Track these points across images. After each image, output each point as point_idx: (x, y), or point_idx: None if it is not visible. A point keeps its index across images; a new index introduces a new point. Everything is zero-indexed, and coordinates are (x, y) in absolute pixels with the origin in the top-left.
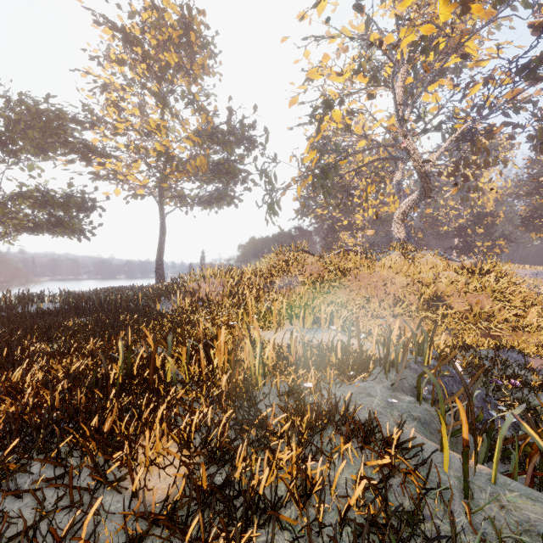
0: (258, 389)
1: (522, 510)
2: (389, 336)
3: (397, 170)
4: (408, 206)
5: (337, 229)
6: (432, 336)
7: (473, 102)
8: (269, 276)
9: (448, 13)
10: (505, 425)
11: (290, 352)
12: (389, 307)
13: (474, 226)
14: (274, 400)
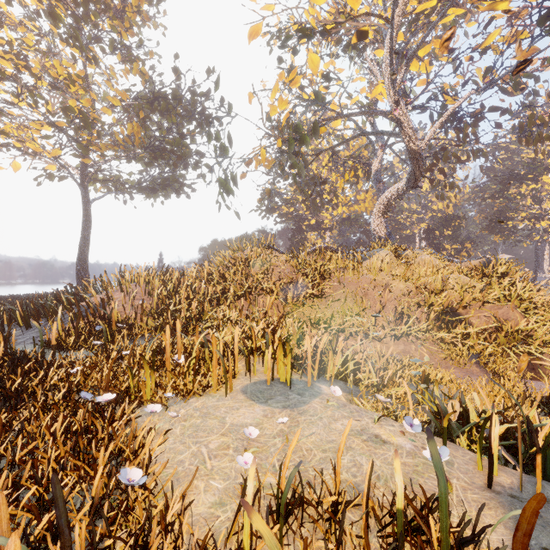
0: None
1: None
2: None
3: (375, 158)
4: (391, 198)
5: (304, 229)
6: None
7: (463, 78)
8: (221, 280)
9: None
10: None
11: None
12: (388, 324)
13: (442, 228)
14: None
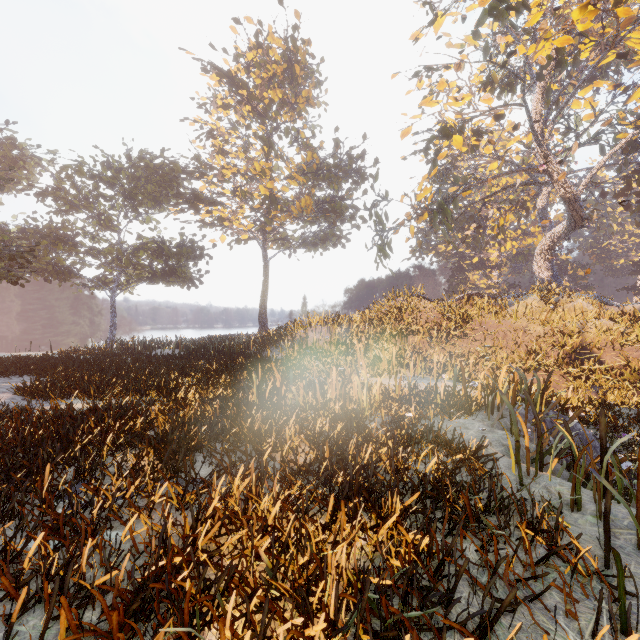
0: (365, 419)
1: (563, 494)
2: (494, 380)
3: (540, 195)
4: (554, 239)
5: (465, 268)
6: (545, 384)
7: None
8: (379, 324)
9: (587, 22)
10: (558, 436)
11: (396, 393)
12: (521, 360)
13: None
14: (379, 426)
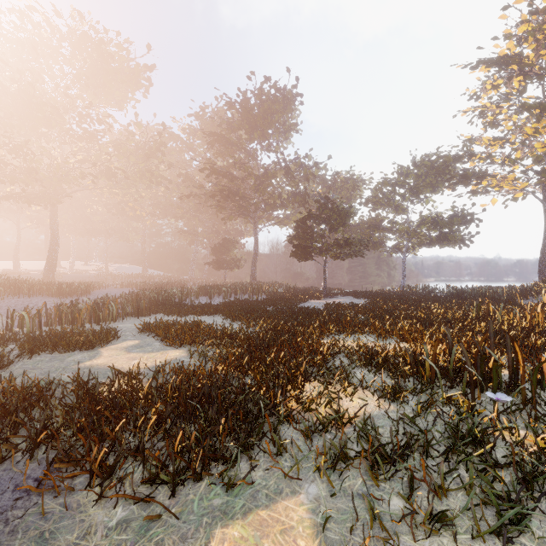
0: None
1: None
2: None
3: None
4: None
5: None
6: None
7: None
8: None
9: None
10: None
11: None
12: None
13: None
14: None
